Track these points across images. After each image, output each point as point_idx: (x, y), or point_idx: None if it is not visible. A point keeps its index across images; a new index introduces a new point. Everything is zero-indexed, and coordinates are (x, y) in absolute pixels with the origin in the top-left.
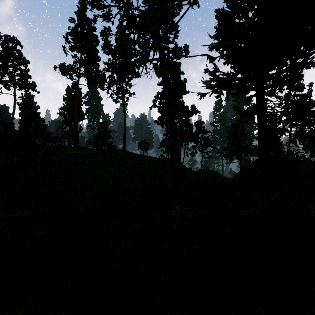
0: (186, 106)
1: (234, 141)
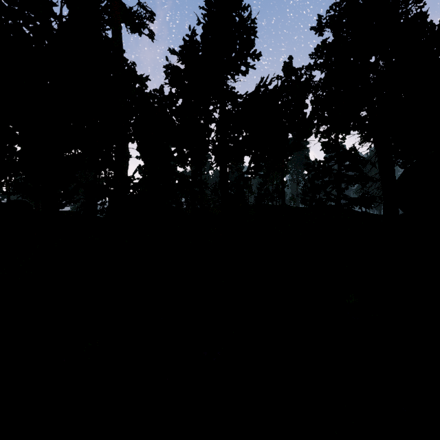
0: None
1: None
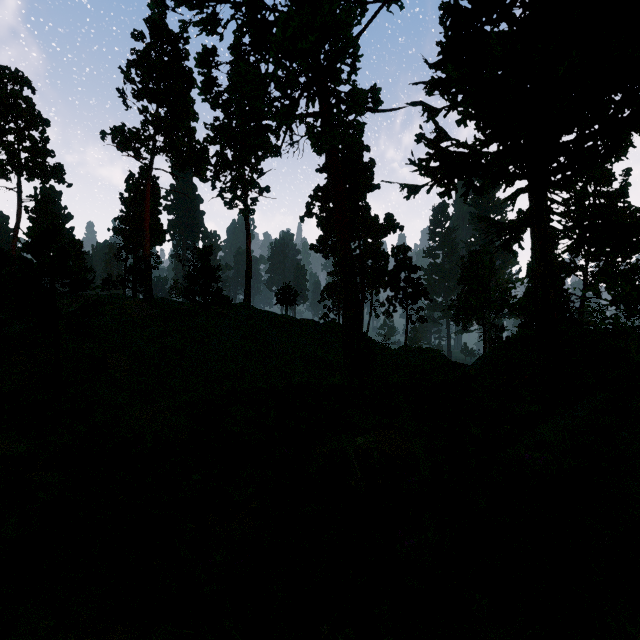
0: (374, 216)
1: (474, 288)
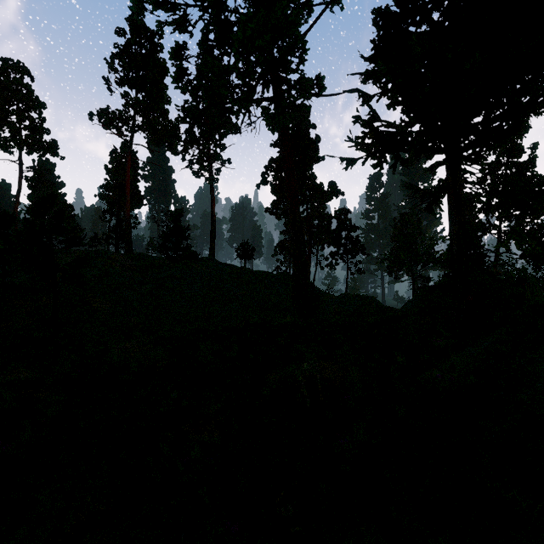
0: (319, 183)
1: (403, 244)
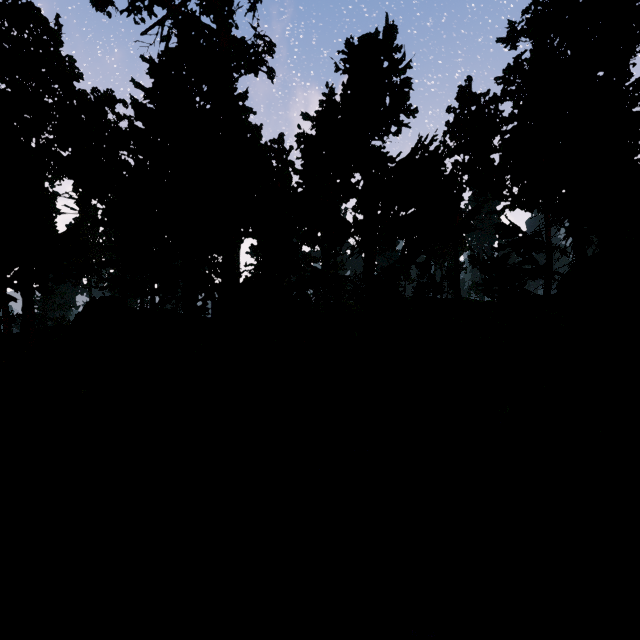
0: None
1: None
